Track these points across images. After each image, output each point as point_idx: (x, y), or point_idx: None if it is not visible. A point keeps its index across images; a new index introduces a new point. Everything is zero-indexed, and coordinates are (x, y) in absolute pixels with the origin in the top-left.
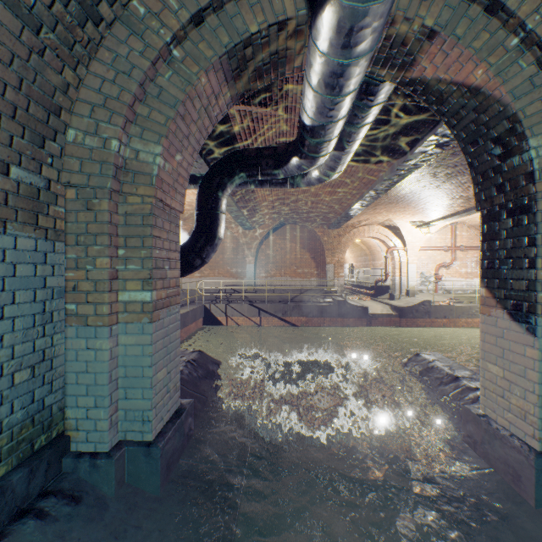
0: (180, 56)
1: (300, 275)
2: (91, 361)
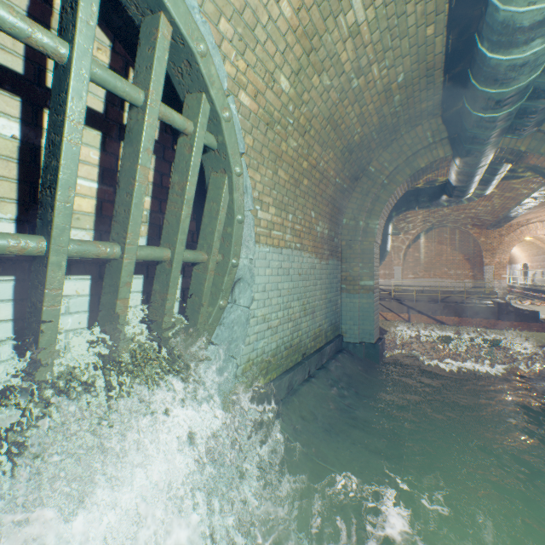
0: (387, 182)
1: (451, 277)
2: (351, 307)
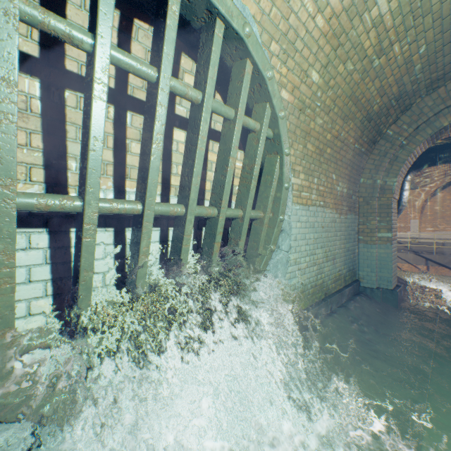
0: (406, 143)
1: None
2: (368, 256)
